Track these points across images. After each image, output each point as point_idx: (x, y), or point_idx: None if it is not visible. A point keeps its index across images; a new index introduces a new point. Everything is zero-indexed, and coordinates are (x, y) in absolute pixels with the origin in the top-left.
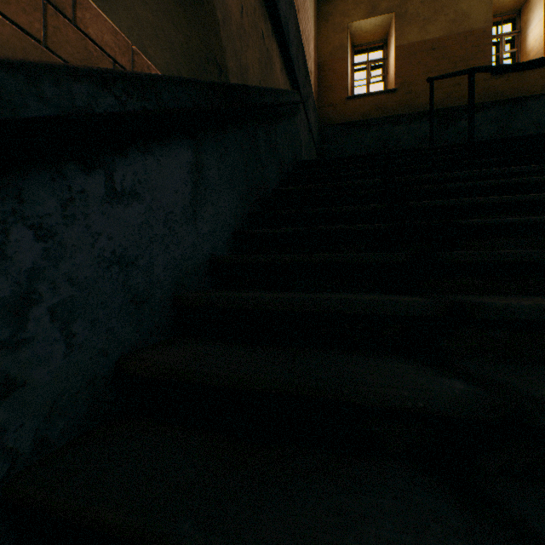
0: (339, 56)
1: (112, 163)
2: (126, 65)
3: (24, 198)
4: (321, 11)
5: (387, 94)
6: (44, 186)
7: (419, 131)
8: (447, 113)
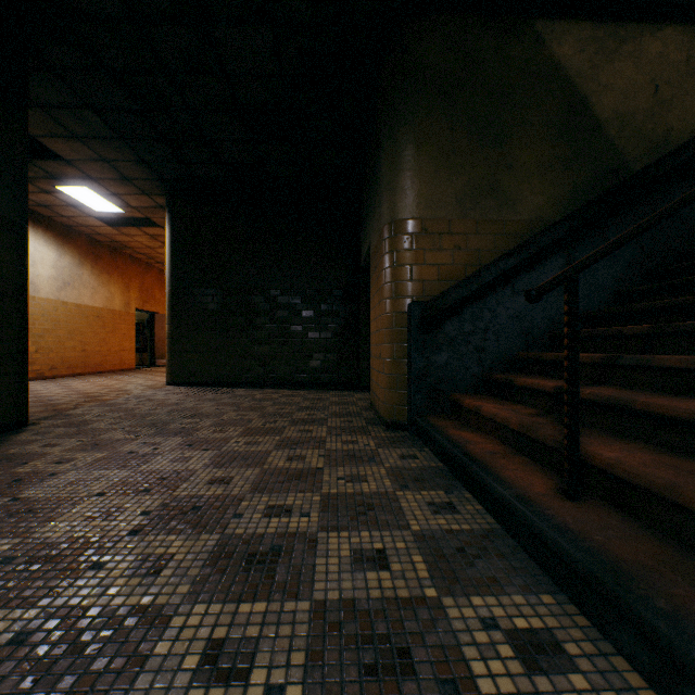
0: None
1: (513, 282)
2: (527, 232)
3: (486, 302)
4: None
5: None
6: (491, 297)
7: None
8: None
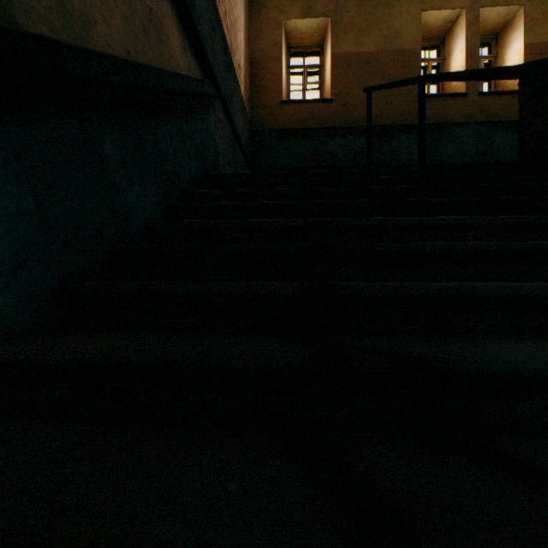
0: (273, 54)
1: None
2: None
3: None
4: (254, 1)
5: (323, 103)
6: None
7: (354, 146)
8: (381, 131)
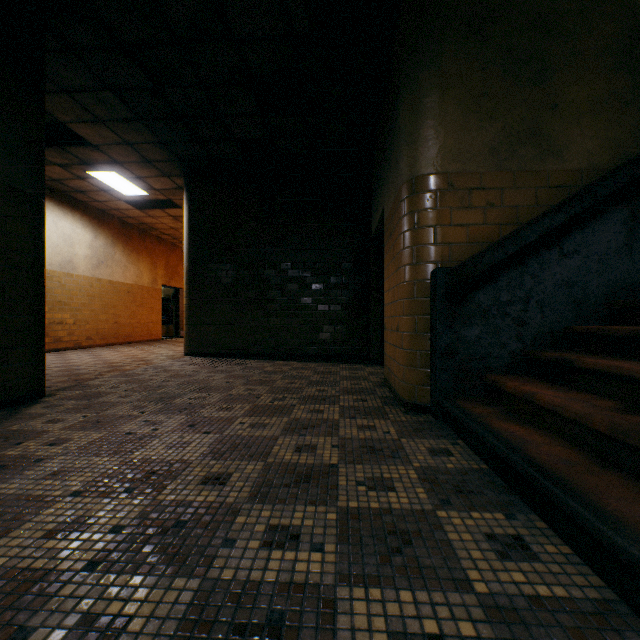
0: None
1: (561, 242)
2: (576, 184)
3: (527, 266)
4: None
5: None
6: (533, 260)
7: None
8: None
